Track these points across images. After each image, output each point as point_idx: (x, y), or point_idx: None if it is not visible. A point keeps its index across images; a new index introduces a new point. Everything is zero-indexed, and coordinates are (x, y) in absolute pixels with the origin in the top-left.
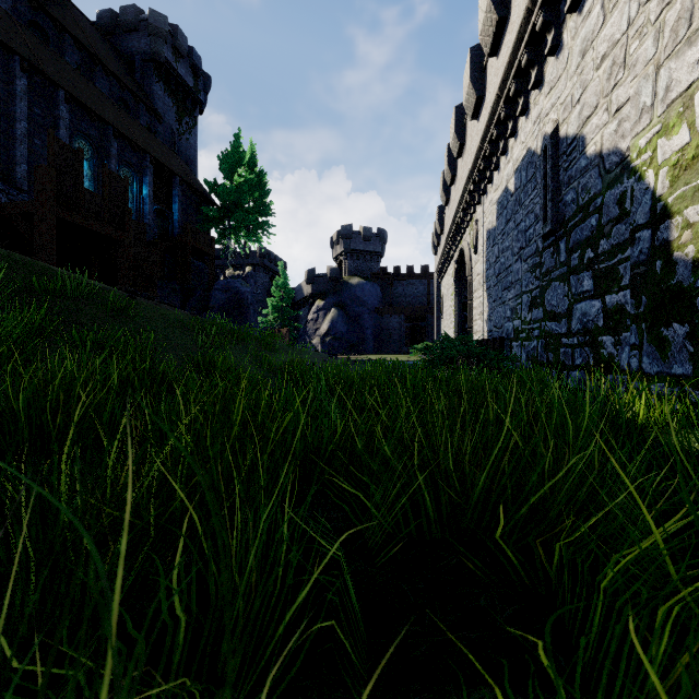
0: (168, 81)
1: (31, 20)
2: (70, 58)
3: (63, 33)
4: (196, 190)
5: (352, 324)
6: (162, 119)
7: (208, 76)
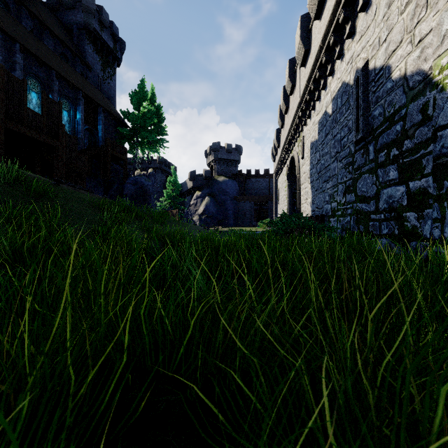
0: (96, 43)
1: None
2: (26, 23)
3: (21, 6)
4: (114, 117)
5: (219, 207)
6: (91, 69)
7: (123, 42)
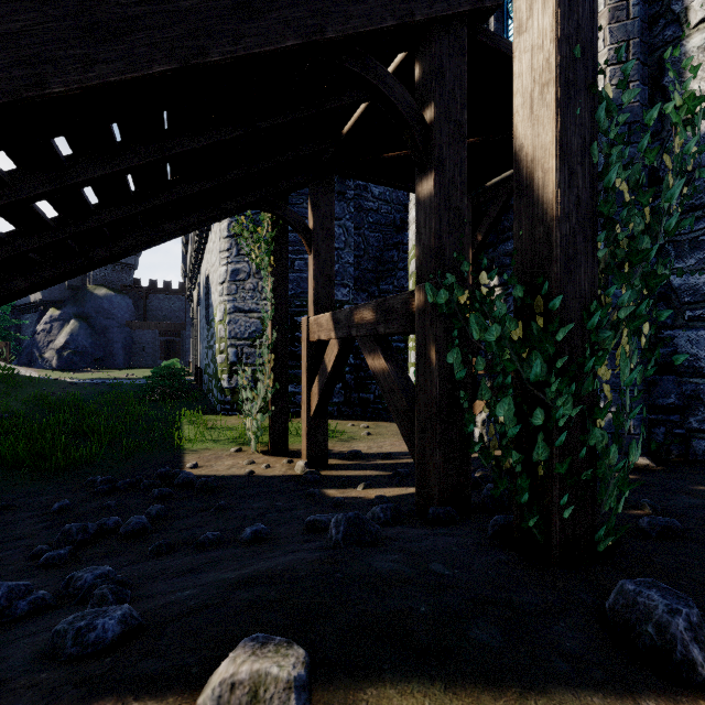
0: None
1: None
2: None
3: None
4: None
5: (98, 338)
6: None
7: None
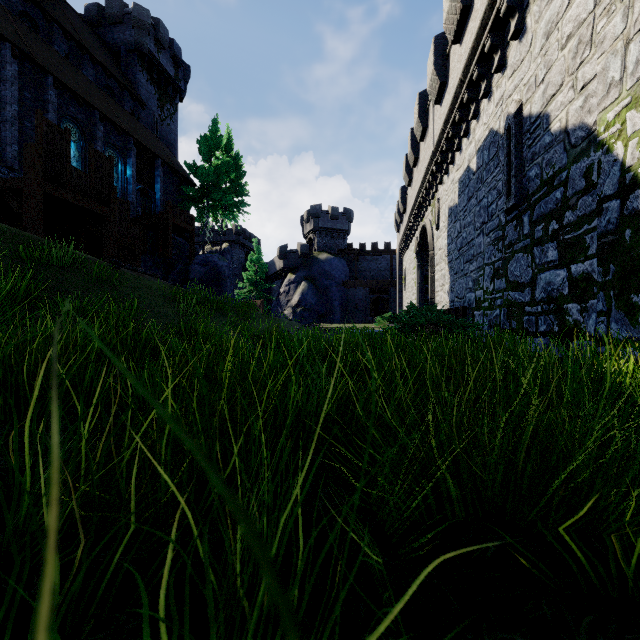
0: (151, 70)
1: (22, 10)
2: (59, 47)
3: (53, 23)
4: (176, 171)
5: (321, 296)
6: (145, 105)
7: (187, 67)
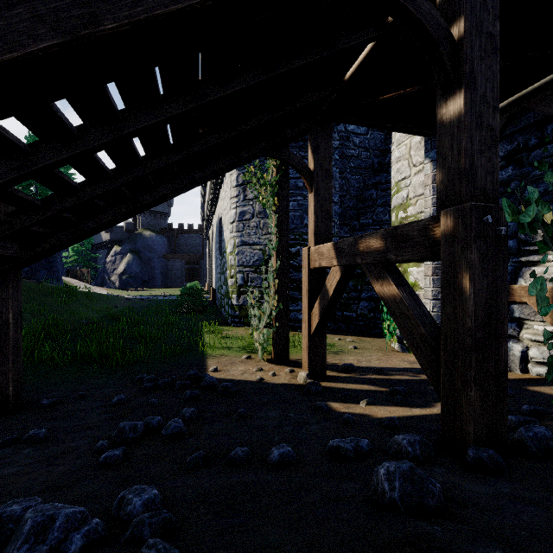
0: None
1: None
2: None
3: None
4: None
5: (144, 266)
6: None
7: None
